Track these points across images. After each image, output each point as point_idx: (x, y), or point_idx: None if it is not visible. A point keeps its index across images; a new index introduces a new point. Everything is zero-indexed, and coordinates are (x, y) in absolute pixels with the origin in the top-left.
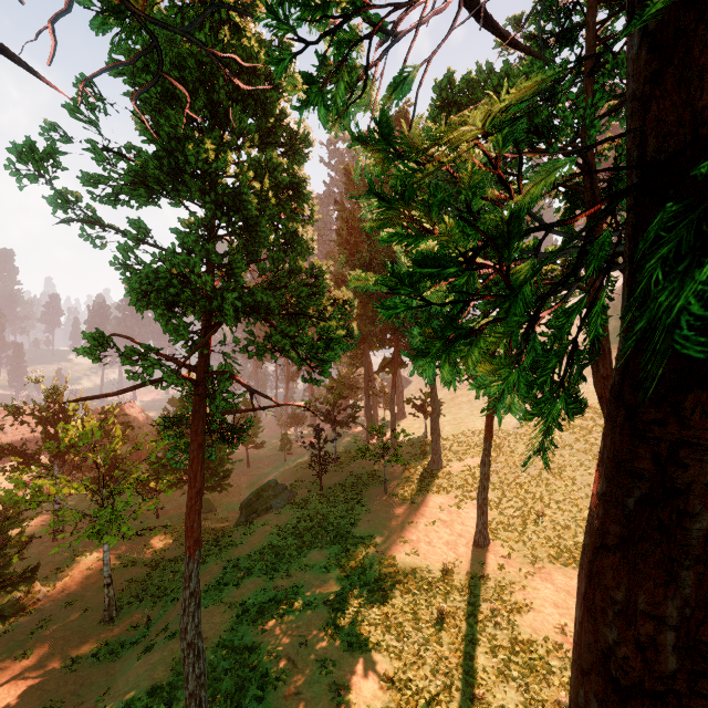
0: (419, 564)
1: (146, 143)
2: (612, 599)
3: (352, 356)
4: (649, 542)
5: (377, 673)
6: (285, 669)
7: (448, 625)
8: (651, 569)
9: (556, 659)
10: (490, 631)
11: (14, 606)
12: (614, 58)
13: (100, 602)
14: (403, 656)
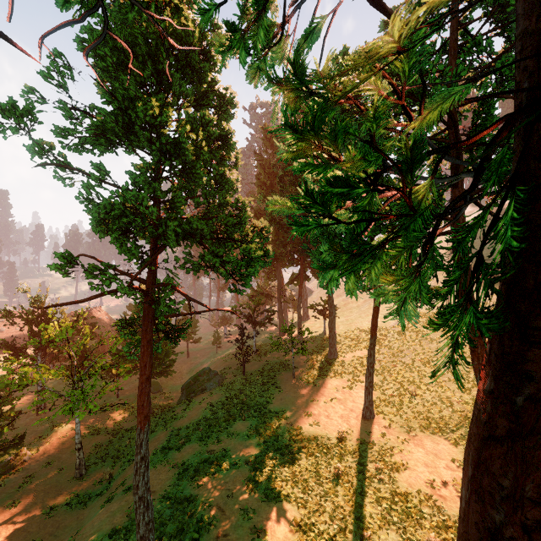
0: (320, 433)
1: (105, 103)
2: (499, 484)
3: (268, 272)
4: (538, 437)
5: (288, 519)
6: (216, 516)
7: (343, 481)
8: (538, 461)
9: (427, 508)
10: (375, 485)
11: (6, 466)
12: (473, 38)
13: (72, 462)
14: (307, 505)
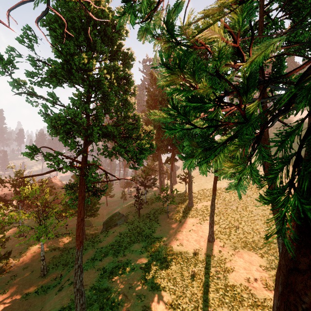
0: (183, 250)
1: (56, 57)
2: (301, 300)
3: (153, 156)
4: None
5: (164, 301)
6: (122, 299)
7: (196, 278)
8: None
9: (245, 294)
10: (215, 281)
11: (0, 269)
12: (272, 20)
13: (39, 267)
14: (176, 293)
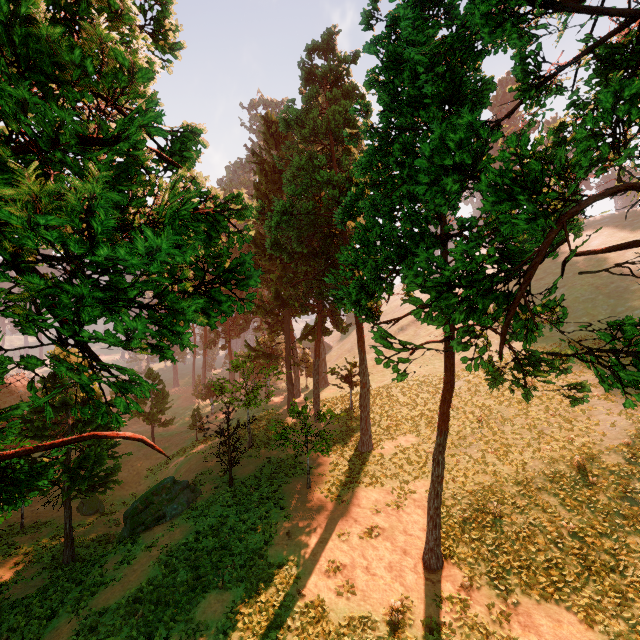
0: (357, 612)
1: None
2: None
3: (272, 323)
4: None
5: None
6: None
7: None
8: None
9: None
10: None
11: None
12: None
13: None
14: None
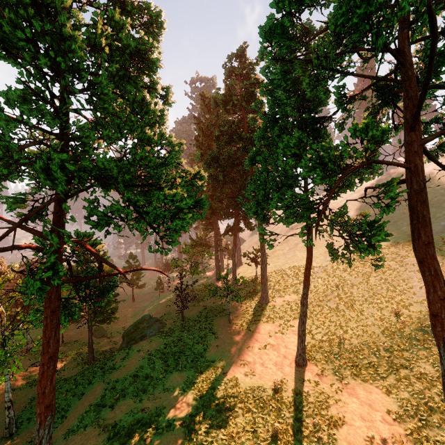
0: (256, 384)
1: None
2: None
3: (206, 224)
4: None
5: None
6: None
7: (281, 443)
8: None
9: None
10: None
11: None
12: None
13: (4, 419)
14: None
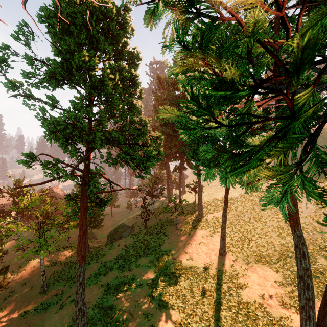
0: (193, 264)
1: (55, 55)
2: None
3: (160, 164)
4: None
5: (173, 320)
6: (128, 318)
7: (207, 295)
8: None
9: (260, 312)
10: (227, 297)
11: None
12: (289, 18)
13: (39, 283)
14: (185, 311)
